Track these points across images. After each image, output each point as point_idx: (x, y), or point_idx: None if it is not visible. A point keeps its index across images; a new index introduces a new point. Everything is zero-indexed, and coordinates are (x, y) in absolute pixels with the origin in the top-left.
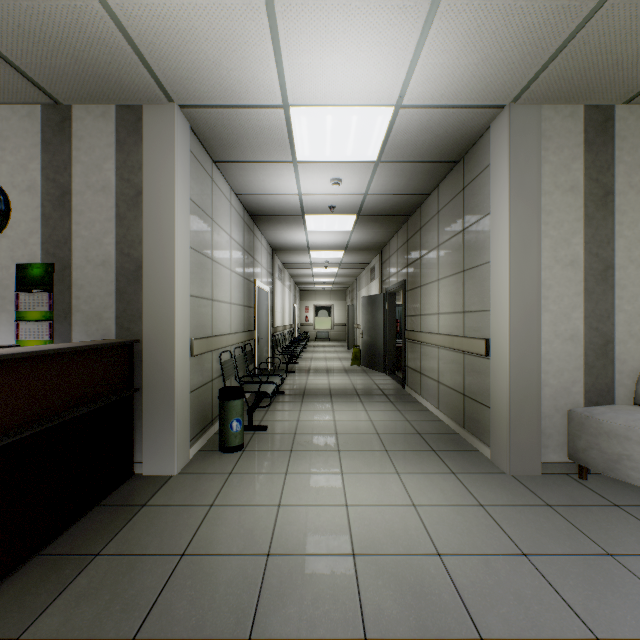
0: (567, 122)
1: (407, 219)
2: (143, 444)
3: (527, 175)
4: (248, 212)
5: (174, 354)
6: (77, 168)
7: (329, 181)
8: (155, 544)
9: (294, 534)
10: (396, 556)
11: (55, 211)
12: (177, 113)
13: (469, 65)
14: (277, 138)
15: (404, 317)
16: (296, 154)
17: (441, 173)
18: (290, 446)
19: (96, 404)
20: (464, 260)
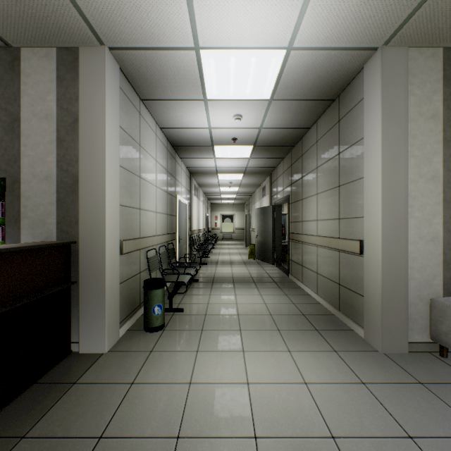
0: (429, 61)
1: (291, 149)
2: (79, 327)
3: (396, 105)
4: (170, 143)
5: (104, 253)
6: (25, 99)
7: (232, 117)
8: (77, 425)
9: (202, 414)
10: (294, 439)
11: (6, 135)
12: (107, 54)
13: (352, 7)
14: (191, 78)
15: (289, 223)
16: (206, 93)
17: (320, 110)
18: (201, 326)
19: (31, 297)
20: (339, 177)
